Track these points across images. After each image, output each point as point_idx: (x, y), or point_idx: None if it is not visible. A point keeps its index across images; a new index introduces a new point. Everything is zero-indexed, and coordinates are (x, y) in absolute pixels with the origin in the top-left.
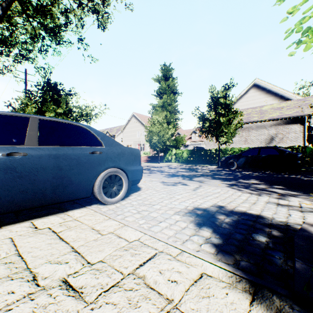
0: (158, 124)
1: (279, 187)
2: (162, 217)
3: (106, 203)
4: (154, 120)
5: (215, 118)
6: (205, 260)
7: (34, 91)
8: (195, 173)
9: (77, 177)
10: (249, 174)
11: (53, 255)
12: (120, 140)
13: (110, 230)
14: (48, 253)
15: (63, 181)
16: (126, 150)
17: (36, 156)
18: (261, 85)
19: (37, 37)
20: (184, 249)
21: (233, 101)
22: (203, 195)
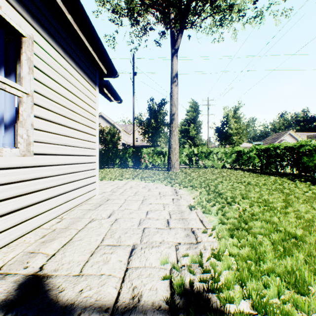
0: None
1: None
2: None
3: None
4: None
5: None
6: None
7: None
8: None
9: None
10: None
11: None
12: None
13: None
14: None
15: None
16: None
17: None
18: (104, 116)
19: None
20: None
21: None
22: None
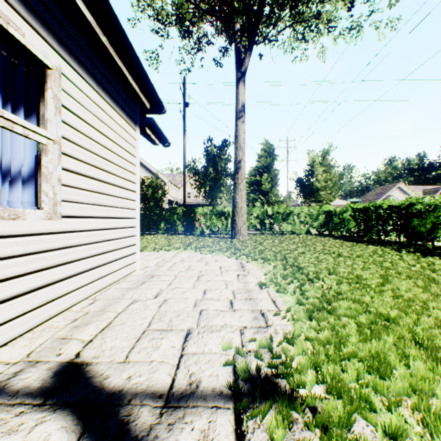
0: None
1: None
2: None
3: None
4: None
5: None
6: None
7: None
8: None
9: None
10: None
11: None
12: None
13: None
14: None
15: None
16: None
17: None
18: (143, 163)
19: None
20: None
21: None
22: None
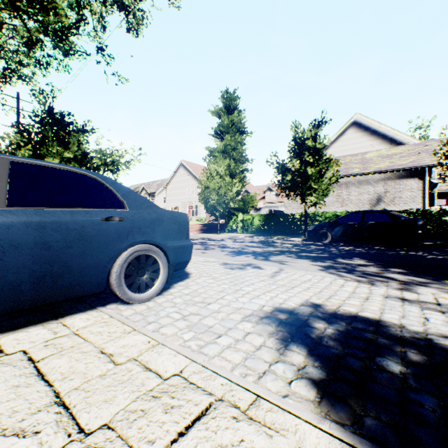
0: (217, 177)
1: (397, 271)
2: (222, 327)
3: (131, 301)
4: (211, 171)
5: (301, 168)
6: (300, 417)
7: (29, 125)
8: (272, 249)
9: (78, 260)
10: (350, 250)
11: (14, 413)
12: (162, 200)
13: (132, 353)
14: (7, 409)
15: (53, 268)
16: (166, 215)
17: (2, 225)
18: (363, 123)
19: (32, 43)
20: (261, 392)
21: (326, 145)
22: (287, 286)
